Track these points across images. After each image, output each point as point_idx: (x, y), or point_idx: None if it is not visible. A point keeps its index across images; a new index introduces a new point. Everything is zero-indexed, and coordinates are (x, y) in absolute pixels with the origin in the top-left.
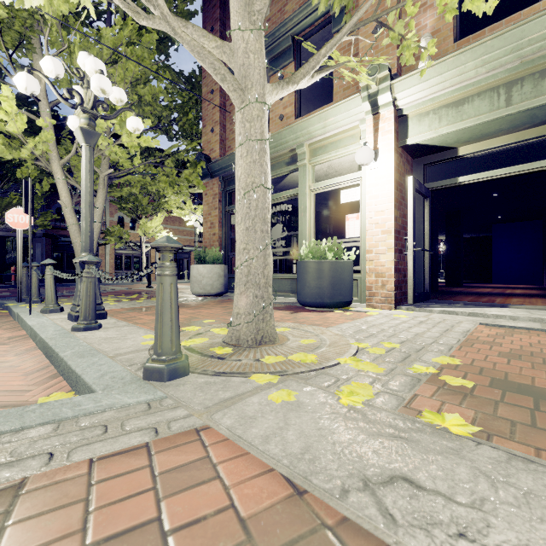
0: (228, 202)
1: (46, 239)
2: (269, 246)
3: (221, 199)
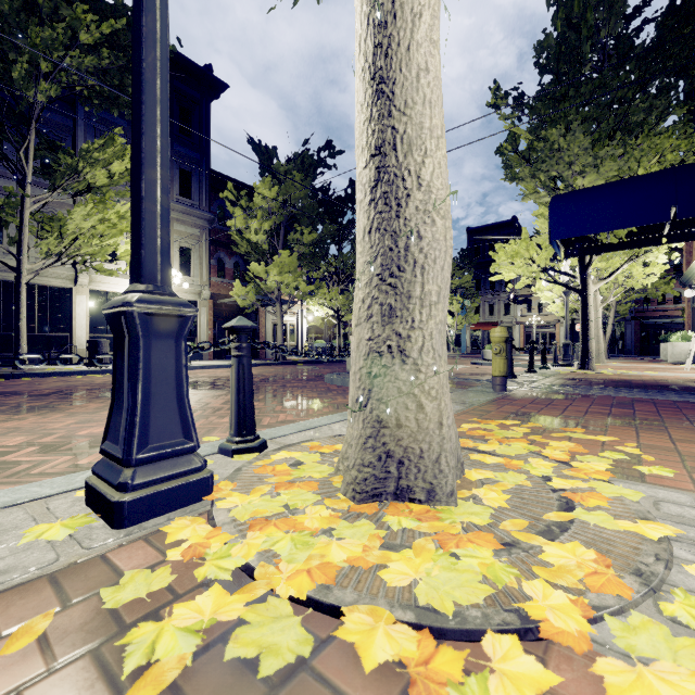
0: (694, 301)
1: (634, 321)
2: (599, 342)
3: (690, 299)
